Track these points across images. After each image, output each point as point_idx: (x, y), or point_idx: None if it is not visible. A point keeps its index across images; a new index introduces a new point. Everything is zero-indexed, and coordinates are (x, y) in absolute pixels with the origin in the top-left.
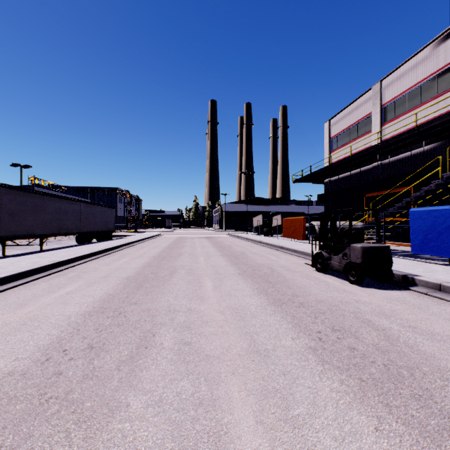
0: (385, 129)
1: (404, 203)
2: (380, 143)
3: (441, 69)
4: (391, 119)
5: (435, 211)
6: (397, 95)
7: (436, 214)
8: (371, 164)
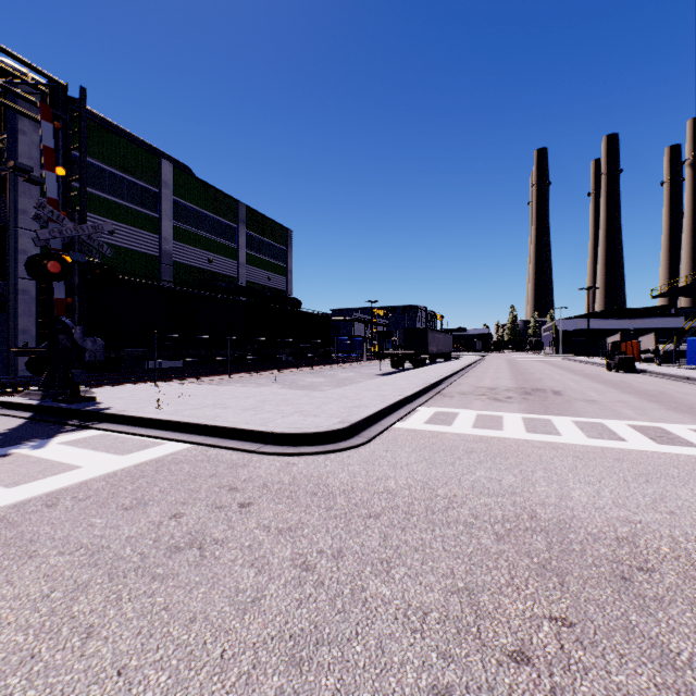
0: None
1: (689, 334)
2: None
3: None
4: None
5: (694, 340)
6: None
7: (694, 342)
8: None
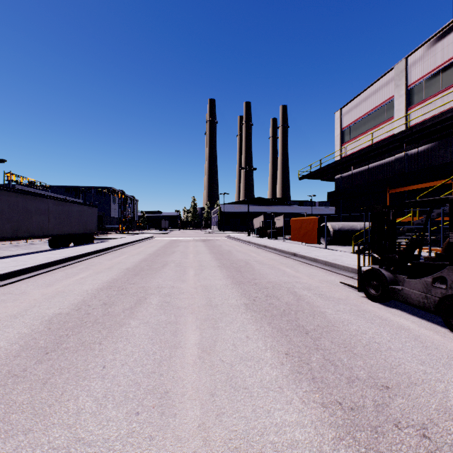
0: (412, 114)
1: None
2: (412, 126)
3: None
4: (420, 101)
5: None
6: (428, 72)
7: None
8: (393, 155)
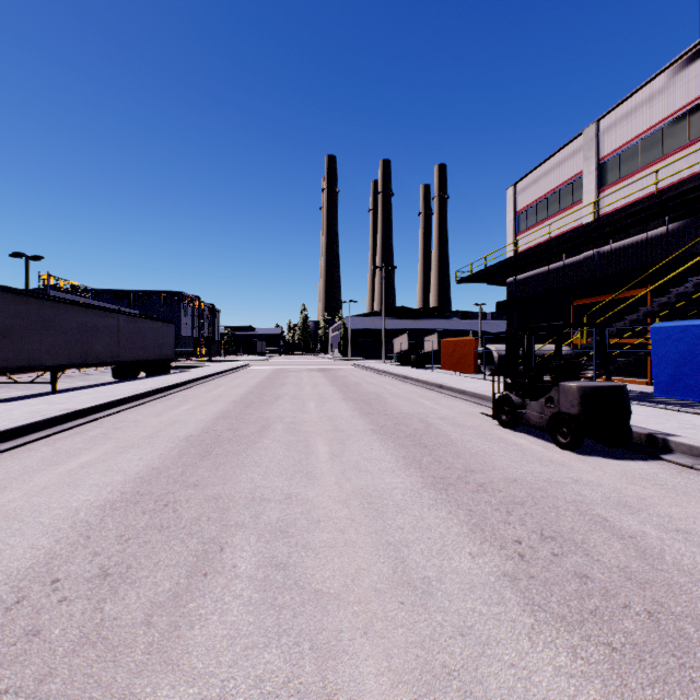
0: (604, 198)
1: (641, 315)
2: (598, 219)
3: (695, 101)
4: (615, 181)
5: (695, 328)
6: (624, 143)
7: (697, 332)
8: (582, 253)
